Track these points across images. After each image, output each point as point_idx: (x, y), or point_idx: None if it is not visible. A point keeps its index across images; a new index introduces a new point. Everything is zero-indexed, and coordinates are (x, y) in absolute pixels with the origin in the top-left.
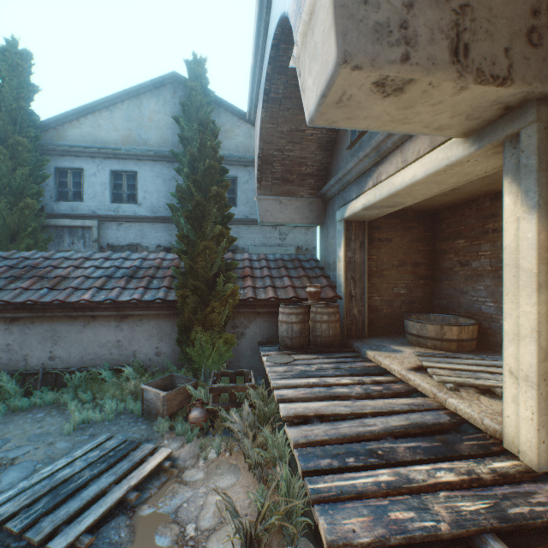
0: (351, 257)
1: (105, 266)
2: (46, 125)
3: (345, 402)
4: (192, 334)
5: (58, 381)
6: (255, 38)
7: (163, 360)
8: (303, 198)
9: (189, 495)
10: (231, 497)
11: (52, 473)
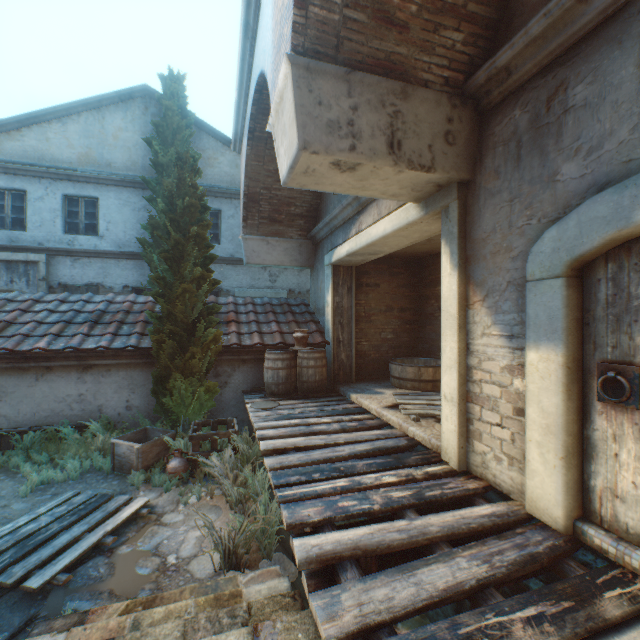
0: (339, 302)
1: (62, 310)
2: None
3: (322, 436)
4: (169, 383)
5: (3, 444)
6: (239, 75)
7: (136, 415)
8: (292, 239)
9: (170, 533)
10: None
11: (14, 529)
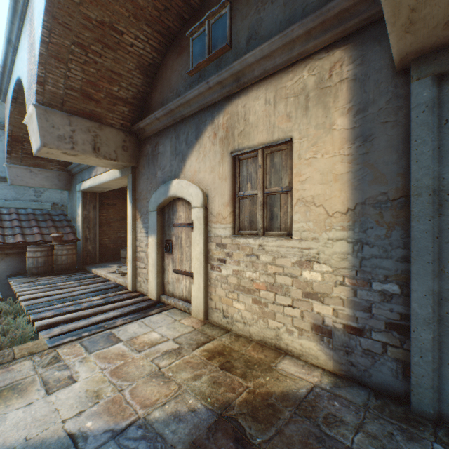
0: (87, 214)
1: None
2: None
3: (65, 289)
4: None
5: None
6: (4, 60)
7: None
8: (53, 170)
9: None
10: None
11: None
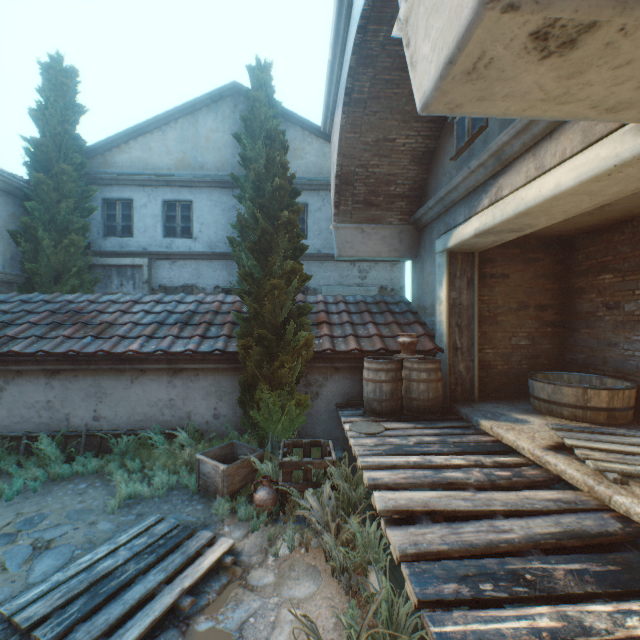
0: (456, 298)
1: (156, 311)
2: (93, 151)
3: (462, 492)
4: (257, 393)
5: (103, 445)
6: (335, 24)
7: (223, 424)
8: (391, 225)
9: (257, 606)
10: (310, 612)
11: (92, 563)
